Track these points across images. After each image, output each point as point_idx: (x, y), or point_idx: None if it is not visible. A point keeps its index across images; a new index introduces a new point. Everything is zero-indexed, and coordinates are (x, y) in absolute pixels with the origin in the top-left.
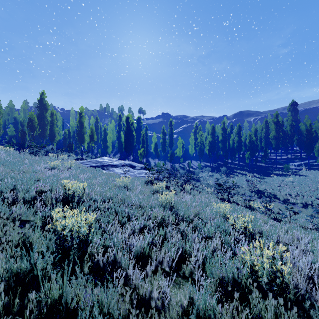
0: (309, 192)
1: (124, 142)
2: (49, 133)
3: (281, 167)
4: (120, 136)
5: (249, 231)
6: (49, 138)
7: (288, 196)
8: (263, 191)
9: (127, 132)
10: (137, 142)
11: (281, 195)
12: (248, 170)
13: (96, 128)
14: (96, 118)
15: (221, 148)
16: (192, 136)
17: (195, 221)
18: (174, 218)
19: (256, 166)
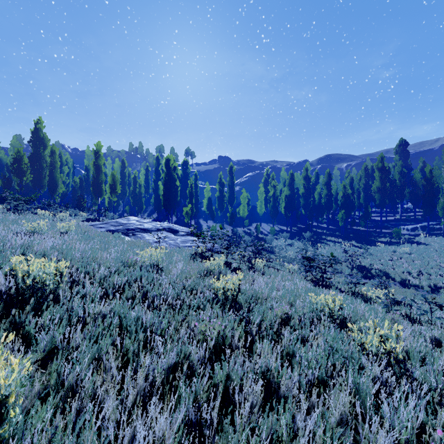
0: (438, 269)
1: (163, 196)
2: (48, 181)
3: (389, 232)
4: (158, 188)
5: (395, 357)
6: (48, 188)
7: (407, 274)
8: (369, 267)
9: (168, 181)
10: (183, 197)
11: (397, 273)
12: (342, 237)
13: (123, 175)
14: (123, 161)
15: (302, 206)
16: (262, 188)
17: (283, 335)
18: (243, 330)
19: (353, 231)
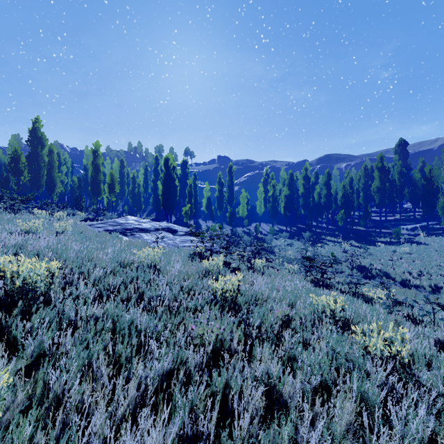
0: (439, 269)
1: (162, 196)
2: (46, 180)
3: (388, 231)
4: (157, 188)
5: (400, 361)
6: (46, 188)
7: (407, 274)
8: (369, 267)
9: (167, 181)
10: (182, 197)
11: (397, 273)
12: (341, 237)
13: (122, 175)
14: (122, 161)
15: (302, 205)
16: (261, 188)
17: (284, 338)
18: (242, 333)
19: (353, 231)
